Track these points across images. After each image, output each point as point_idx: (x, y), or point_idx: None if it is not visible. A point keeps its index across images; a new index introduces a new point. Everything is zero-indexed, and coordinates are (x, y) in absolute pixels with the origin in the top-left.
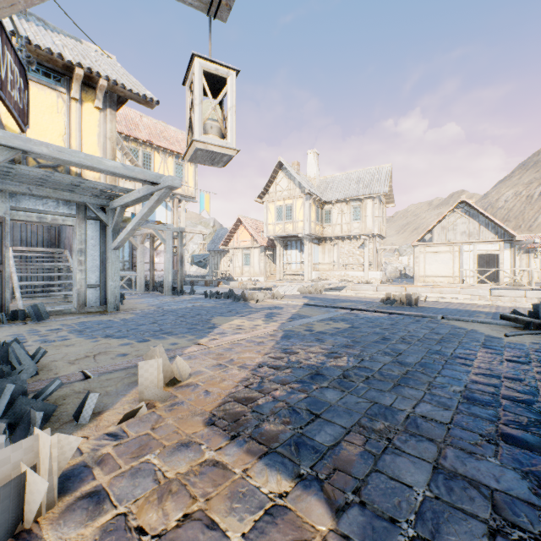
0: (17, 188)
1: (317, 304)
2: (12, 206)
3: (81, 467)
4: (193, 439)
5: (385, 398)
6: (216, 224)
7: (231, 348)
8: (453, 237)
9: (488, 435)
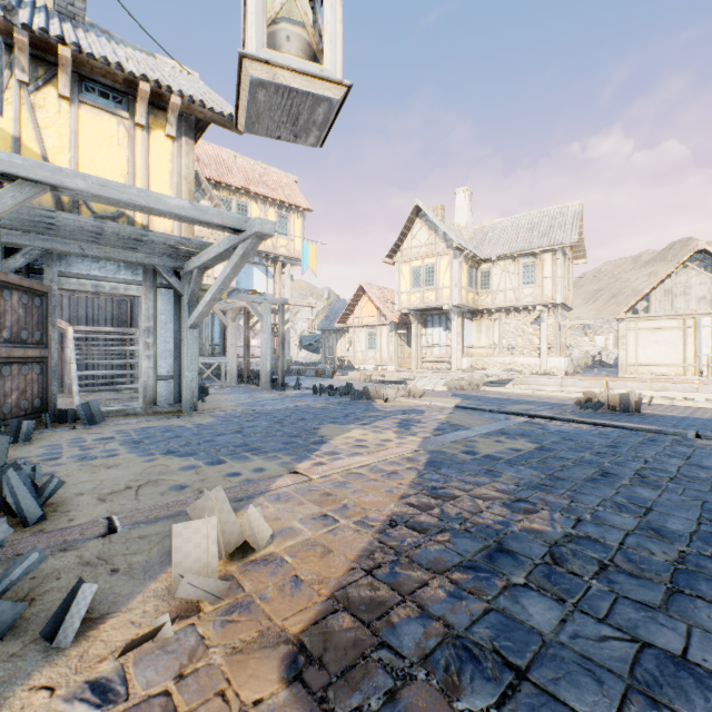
0: (65, 246)
1: (476, 407)
2: (60, 272)
3: None
4: None
5: (661, 630)
6: (332, 295)
7: (344, 483)
8: (684, 305)
9: None
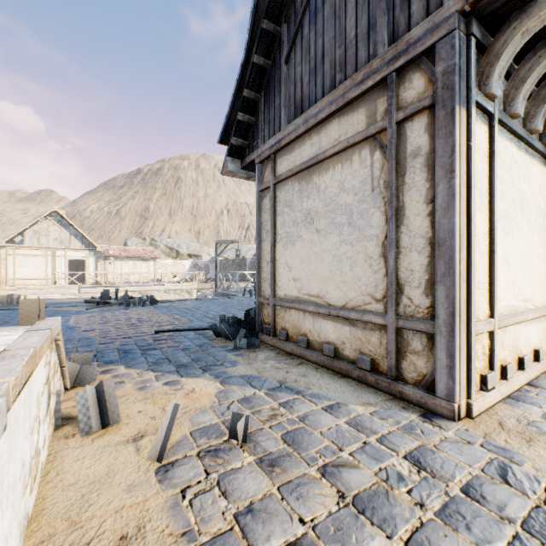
0: None
1: None
2: None
3: None
4: None
5: None
6: None
7: None
8: (47, 242)
9: (78, 332)
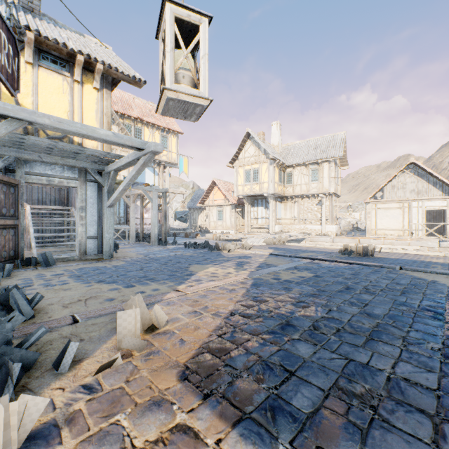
0: (30, 156)
1: (281, 254)
2: (26, 171)
3: (50, 426)
4: (166, 397)
5: (360, 354)
6: (195, 186)
7: (205, 295)
8: (403, 194)
9: None
